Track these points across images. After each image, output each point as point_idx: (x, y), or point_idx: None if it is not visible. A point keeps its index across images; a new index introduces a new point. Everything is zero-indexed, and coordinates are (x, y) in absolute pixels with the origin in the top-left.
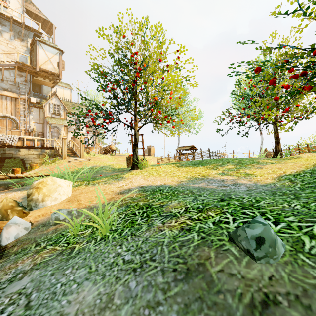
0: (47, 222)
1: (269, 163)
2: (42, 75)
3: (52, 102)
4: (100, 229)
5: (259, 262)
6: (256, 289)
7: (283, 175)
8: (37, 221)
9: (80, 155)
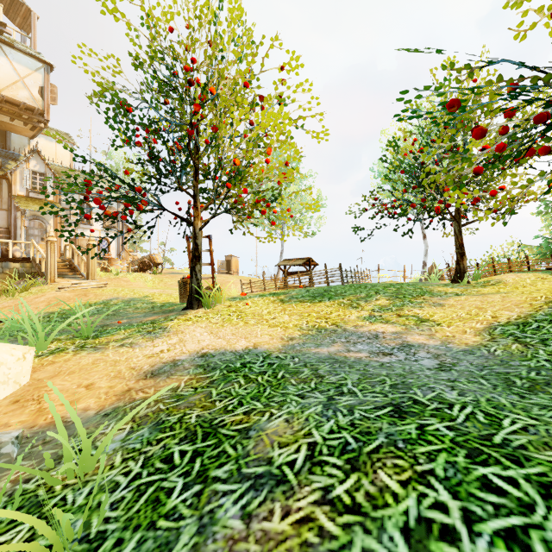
0: None
1: (451, 294)
2: (5, 111)
3: (28, 168)
4: (41, 551)
5: None
6: None
7: (495, 323)
8: None
9: (88, 274)
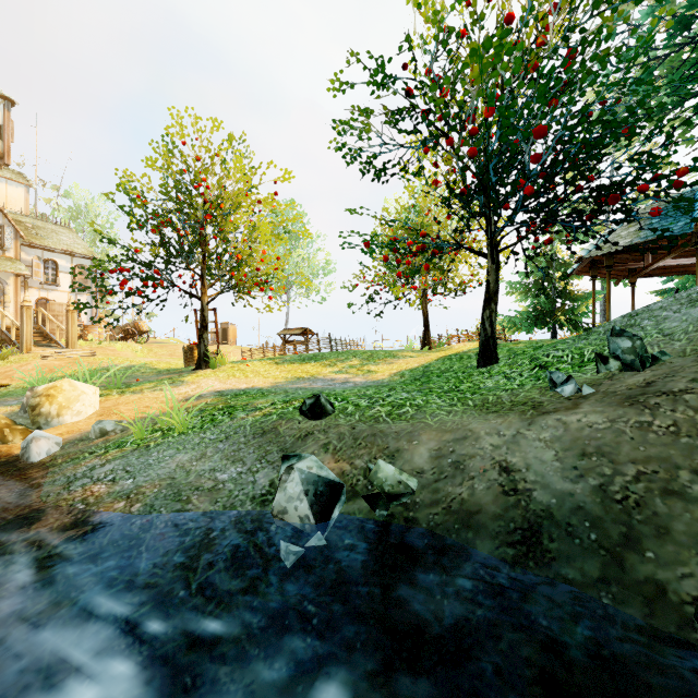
0: (84, 437)
1: (408, 357)
2: None
3: None
4: (178, 426)
5: (313, 420)
6: (305, 431)
7: (403, 370)
8: (64, 439)
9: (67, 343)
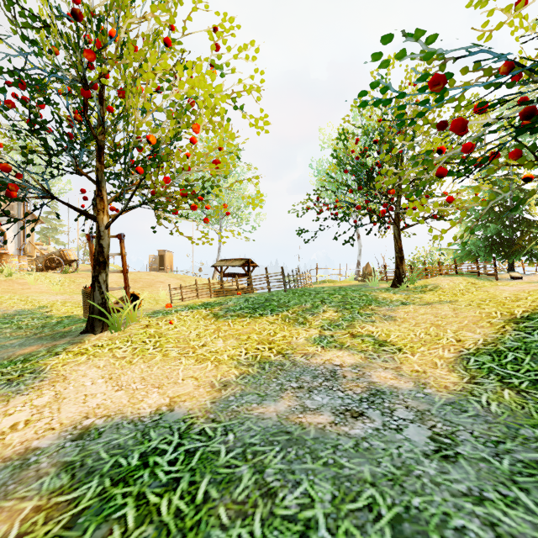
0: None
1: (397, 303)
2: None
3: None
4: None
5: None
6: None
7: (464, 351)
8: None
9: None
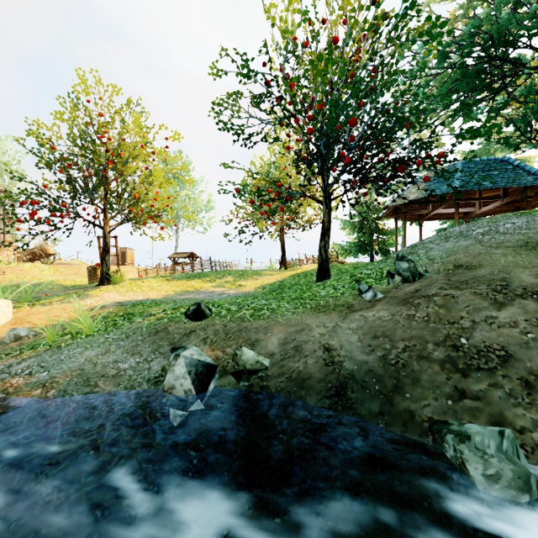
0: None
1: (269, 275)
2: None
3: None
4: (85, 329)
5: (195, 321)
6: (189, 330)
7: (265, 284)
8: None
9: None
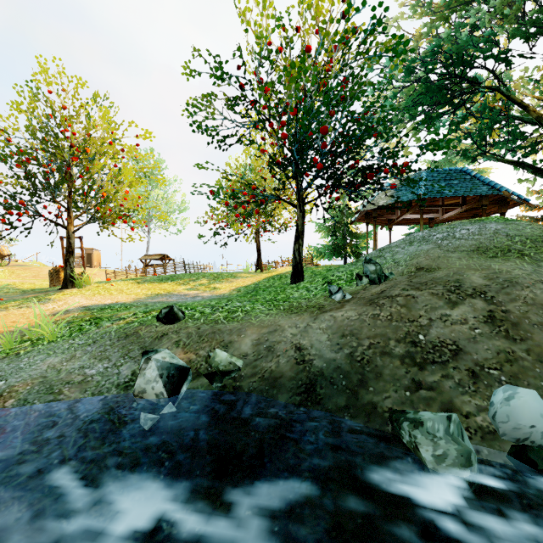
0: None
1: (245, 277)
2: None
3: None
4: (47, 335)
5: (167, 325)
6: (161, 333)
7: (240, 287)
8: None
9: None
